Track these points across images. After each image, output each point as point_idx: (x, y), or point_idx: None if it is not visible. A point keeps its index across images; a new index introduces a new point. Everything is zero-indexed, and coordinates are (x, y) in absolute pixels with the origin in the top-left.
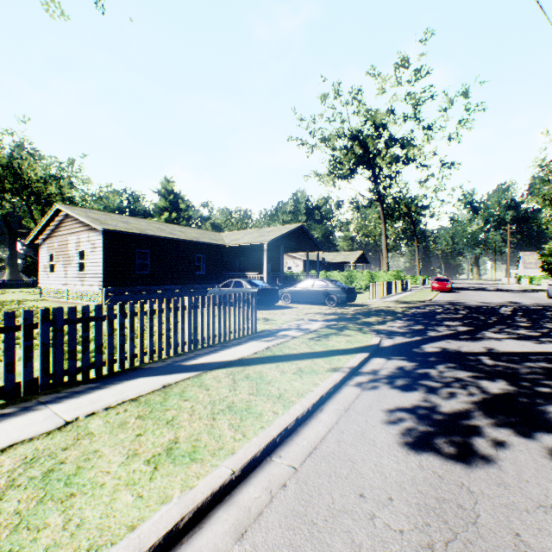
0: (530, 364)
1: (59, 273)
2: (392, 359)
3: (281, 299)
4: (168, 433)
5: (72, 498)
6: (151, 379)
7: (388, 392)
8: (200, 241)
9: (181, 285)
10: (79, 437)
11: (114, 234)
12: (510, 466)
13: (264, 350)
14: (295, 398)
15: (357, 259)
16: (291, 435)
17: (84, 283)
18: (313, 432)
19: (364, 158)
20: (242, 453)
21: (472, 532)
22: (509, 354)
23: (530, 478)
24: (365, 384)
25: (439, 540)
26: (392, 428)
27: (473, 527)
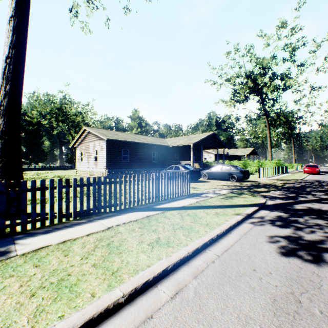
0: None
1: (85, 162)
2: (273, 211)
3: (201, 177)
4: (154, 235)
5: (121, 253)
6: (140, 213)
7: (270, 228)
8: (155, 143)
9: (144, 168)
10: (116, 233)
11: (111, 141)
12: None
13: (195, 203)
14: (215, 225)
15: (250, 153)
16: (214, 242)
17: (97, 167)
18: (226, 242)
19: (254, 88)
20: (191, 246)
21: (316, 291)
22: None
23: None
24: (255, 223)
25: (297, 291)
26: (272, 244)
27: (317, 289)
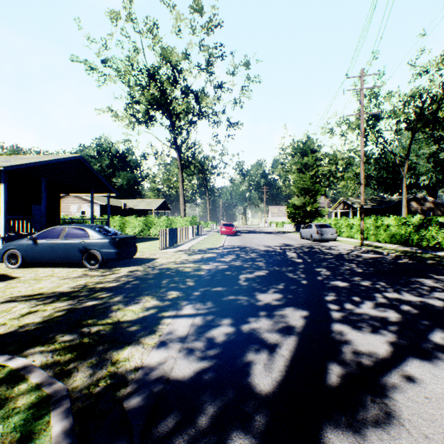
0: None
1: None
2: None
3: (5, 261)
4: None
5: None
6: None
7: None
8: None
9: None
10: None
11: None
12: None
13: None
14: None
15: (160, 206)
16: None
17: None
18: None
19: (162, 101)
20: None
21: None
22: None
23: None
24: None
25: None
26: None
27: None
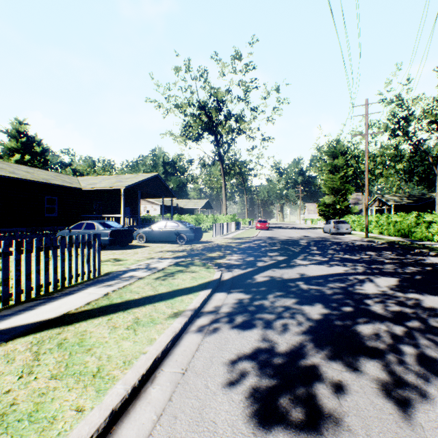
0: (331, 285)
1: None
2: (231, 292)
3: (137, 239)
4: None
5: None
6: None
7: (230, 335)
8: (50, 182)
9: (26, 227)
10: None
11: None
12: (357, 421)
13: (100, 298)
14: (119, 370)
15: (204, 205)
16: None
17: None
18: (135, 430)
19: (209, 125)
20: None
21: None
22: (316, 278)
23: (379, 436)
24: (207, 327)
25: None
26: (235, 391)
27: None
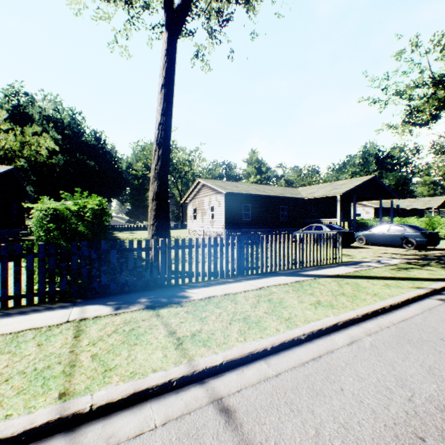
0: None
1: (198, 220)
2: None
3: (355, 241)
4: (313, 298)
5: (286, 308)
6: (287, 277)
7: None
8: (284, 196)
9: (270, 228)
10: (271, 292)
11: (230, 195)
12: None
13: (353, 272)
14: (386, 296)
15: (441, 204)
16: (387, 312)
17: (213, 226)
18: (403, 313)
19: None
20: (359, 310)
21: None
22: None
23: None
24: None
25: None
26: None
27: None
